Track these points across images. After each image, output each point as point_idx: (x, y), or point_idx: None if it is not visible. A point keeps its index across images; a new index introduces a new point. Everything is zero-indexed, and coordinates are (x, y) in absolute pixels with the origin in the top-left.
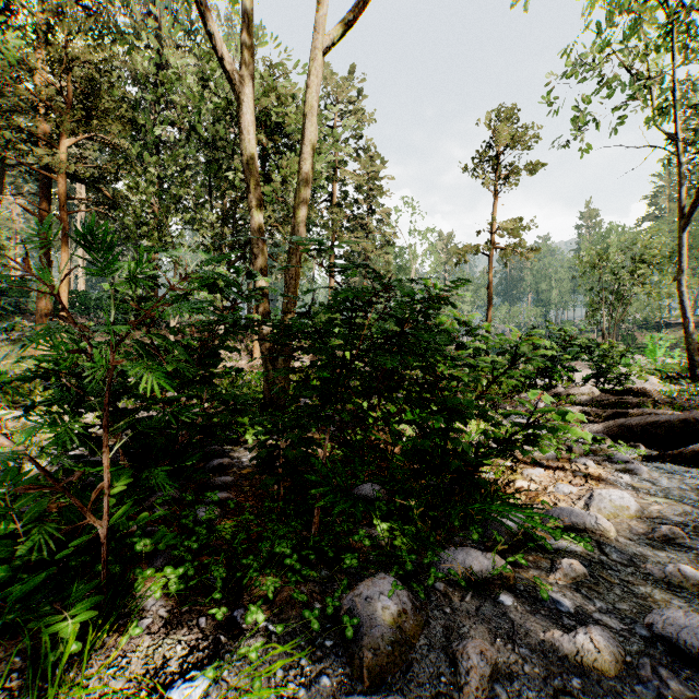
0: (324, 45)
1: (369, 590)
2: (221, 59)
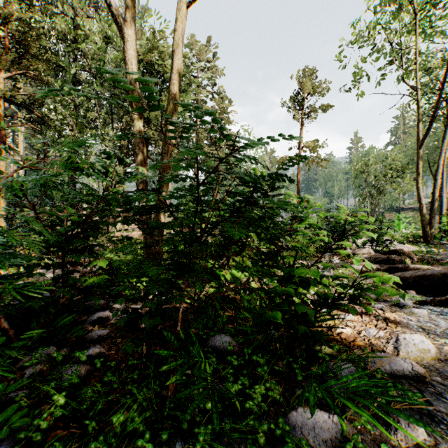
0: None
1: None
2: (110, 5)
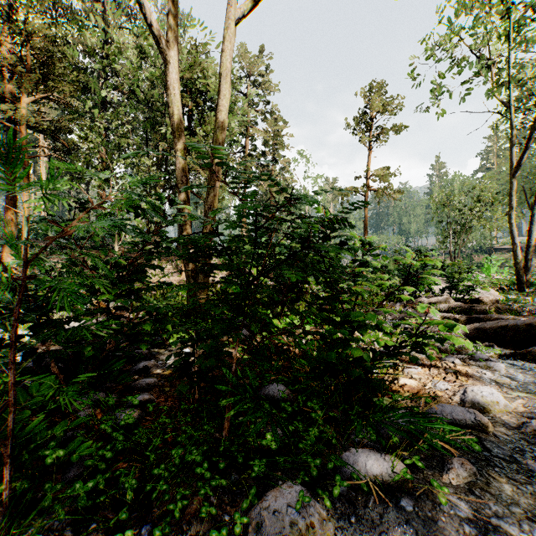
0: (237, 16)
1: (277, 501)
2: (150, 25)
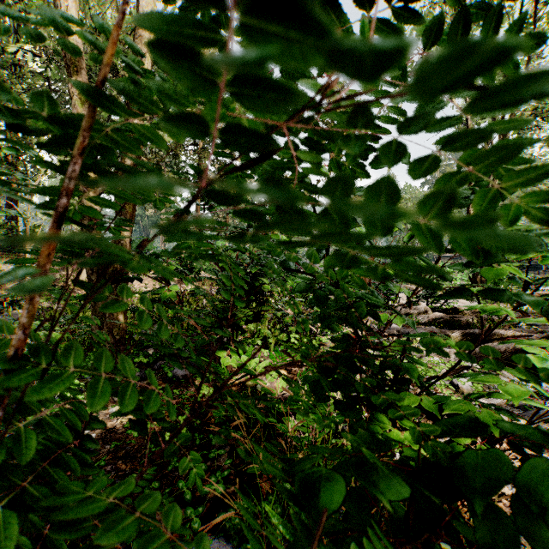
0: None
1: None
2: None
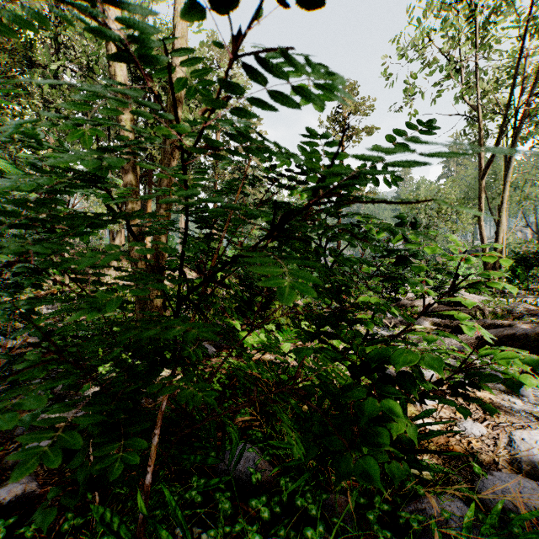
0: None
1: None
2: None
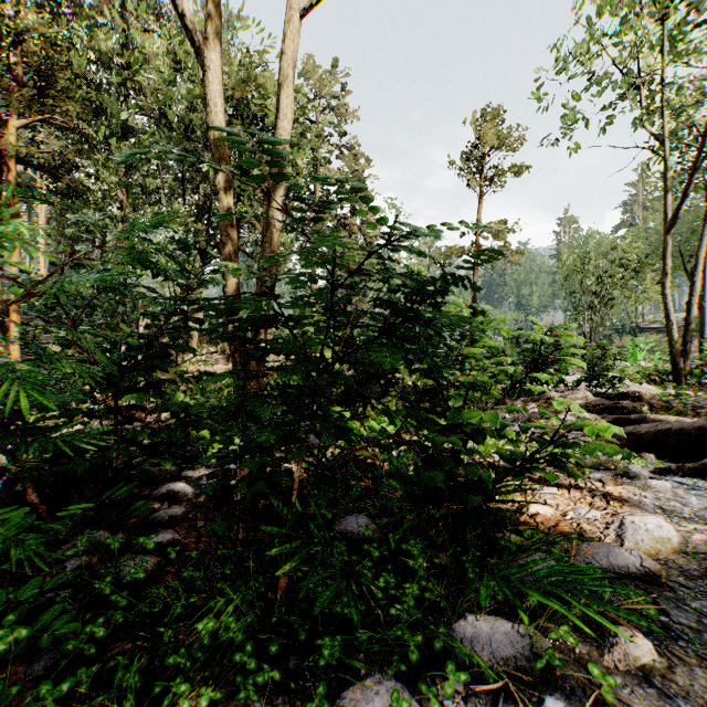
0: (303, 6)
1: None
2: (183, 16)
